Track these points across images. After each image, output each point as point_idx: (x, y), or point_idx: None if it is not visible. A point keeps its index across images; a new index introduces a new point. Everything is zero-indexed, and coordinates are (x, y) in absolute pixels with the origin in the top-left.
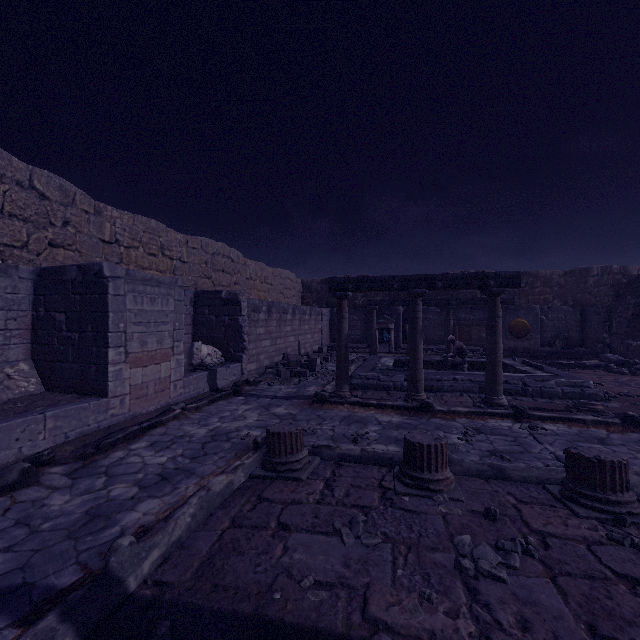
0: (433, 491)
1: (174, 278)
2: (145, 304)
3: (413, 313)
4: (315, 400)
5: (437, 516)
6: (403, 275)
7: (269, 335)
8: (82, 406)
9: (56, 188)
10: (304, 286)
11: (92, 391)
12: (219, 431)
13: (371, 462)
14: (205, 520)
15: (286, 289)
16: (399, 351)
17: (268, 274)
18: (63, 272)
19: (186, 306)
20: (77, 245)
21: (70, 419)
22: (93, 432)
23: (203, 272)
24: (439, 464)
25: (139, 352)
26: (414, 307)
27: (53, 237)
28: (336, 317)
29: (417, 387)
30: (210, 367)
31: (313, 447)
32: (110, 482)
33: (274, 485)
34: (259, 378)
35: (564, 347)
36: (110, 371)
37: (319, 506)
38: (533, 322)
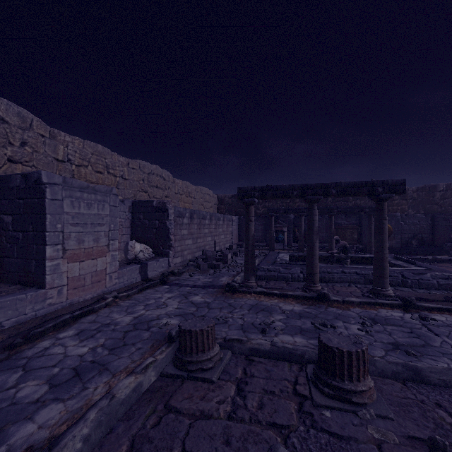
0: (356, 404)
1: (109, 187)
2: (82, 208)
3: (310, 216)
4: (227, 289)
5: (371, 446)
6: (301, 184)
7: (191, 236)
8: (19, 297)
9: (14, 114)
10: (219, 200)
11: (33, 283)
12: (142, 319)
13: (281, 358)
14: (102, 439)
15: (205, 202)
16: (291, 248)
17: (192, 190)
18: (9, 180)
19: (125, 212)
20: (34, 162)
21: (6, 309)
22: (29, 320)
23: (141, 187)
24: (361, 372)
25: (76, 249)
26: (311, 211)
27: (11, 154)
28: (243, 223)
29: (314, 279)
30: (142, 261)
31: (224, 340)
32: (23, 378)
33: (184, 387)
34: (182, 269)
35: (419, 245)
36: (48, 266)
37: (230, 424)
38: (395, 226)
